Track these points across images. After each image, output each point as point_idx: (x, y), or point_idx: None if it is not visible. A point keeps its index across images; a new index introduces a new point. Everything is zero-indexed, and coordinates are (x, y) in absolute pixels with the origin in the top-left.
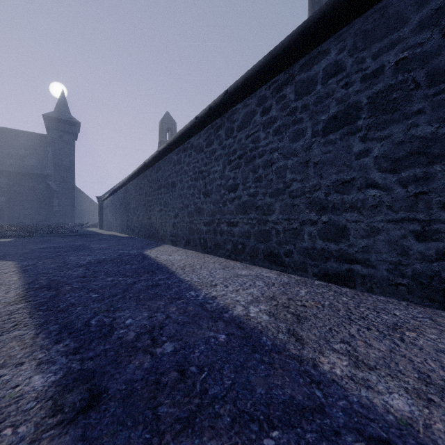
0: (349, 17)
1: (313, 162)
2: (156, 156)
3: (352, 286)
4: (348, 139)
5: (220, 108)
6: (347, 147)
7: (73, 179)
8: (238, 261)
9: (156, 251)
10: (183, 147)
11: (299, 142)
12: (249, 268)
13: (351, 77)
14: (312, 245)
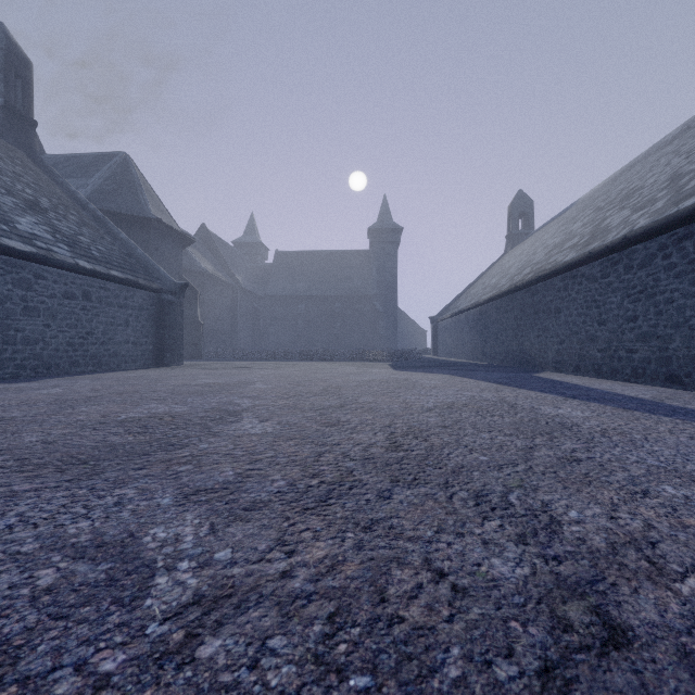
0: None
1: None
2: (534, 281)
3: None
4: None
5: (618, 248)
6: None
7: (395, 296)
8: (638, 383)
9: (544, 375)
10: (571, 274)
11: None
12: (648, 387)
13: None
14: None
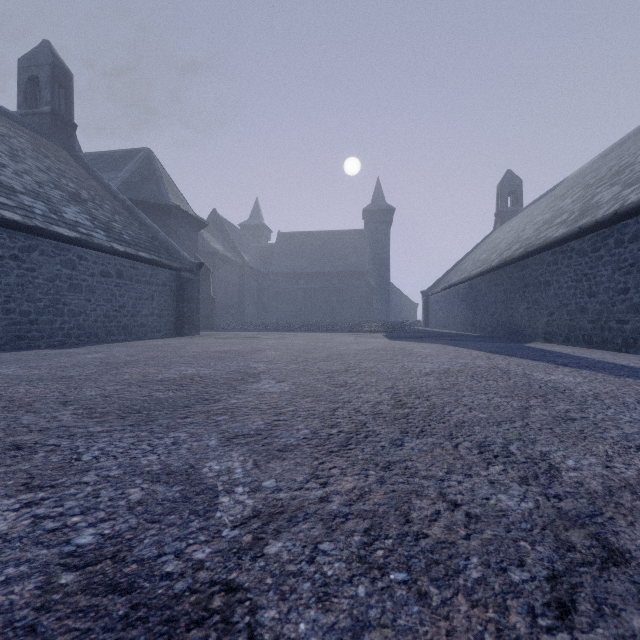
0: None
1: None
2: (524, 256)
3: None
4: None
5: (608, 223)
6: None
7: (388, 272)
8: (629, 353)
9: (534, 345)
10: (561, 249)
11: None
12: (639, 356)
13: None
14: None
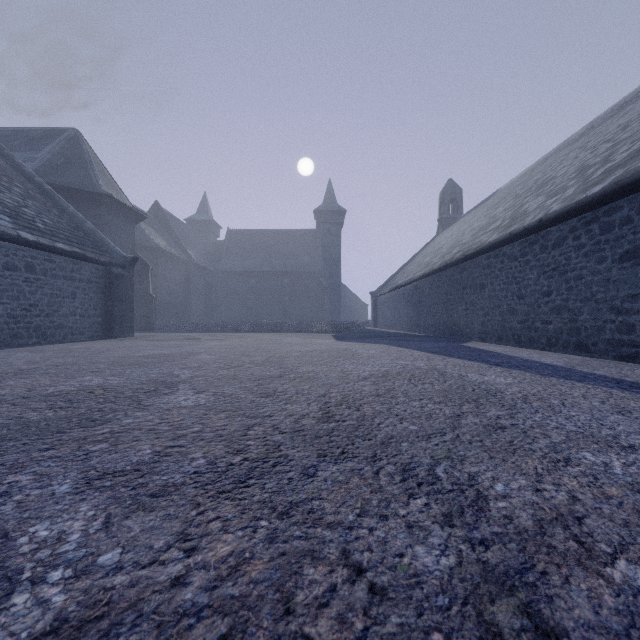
0: (635, 191)
1: (612, 280)
2: (462, 259)
3: (638, 362)
4: (635, 268)
5: (535, 230)
6: (634, 273)
7: (339, 273)
8: (552, 351)
9: (471, 344)
10: (494, 253)
11: (602, 265)
12: (560, 354)
13: (637, 228)
14: (611, 337)
